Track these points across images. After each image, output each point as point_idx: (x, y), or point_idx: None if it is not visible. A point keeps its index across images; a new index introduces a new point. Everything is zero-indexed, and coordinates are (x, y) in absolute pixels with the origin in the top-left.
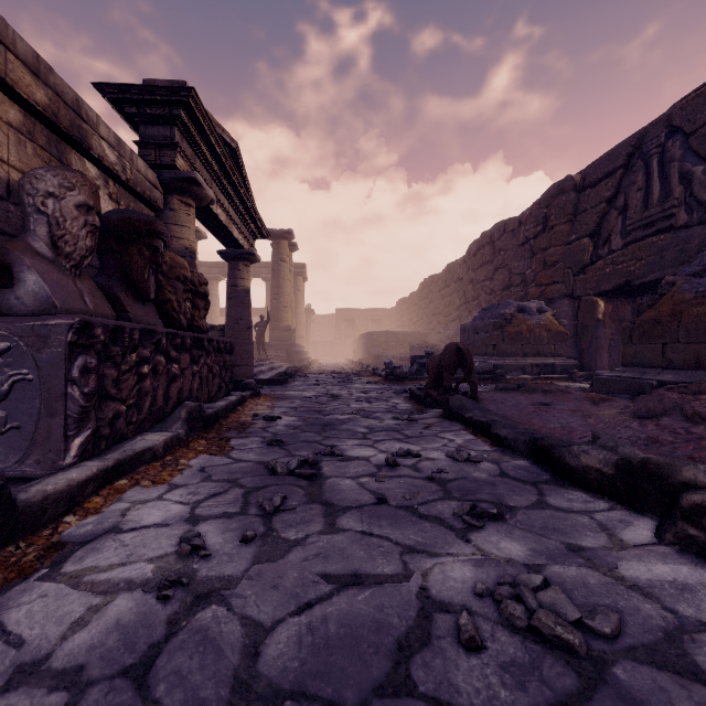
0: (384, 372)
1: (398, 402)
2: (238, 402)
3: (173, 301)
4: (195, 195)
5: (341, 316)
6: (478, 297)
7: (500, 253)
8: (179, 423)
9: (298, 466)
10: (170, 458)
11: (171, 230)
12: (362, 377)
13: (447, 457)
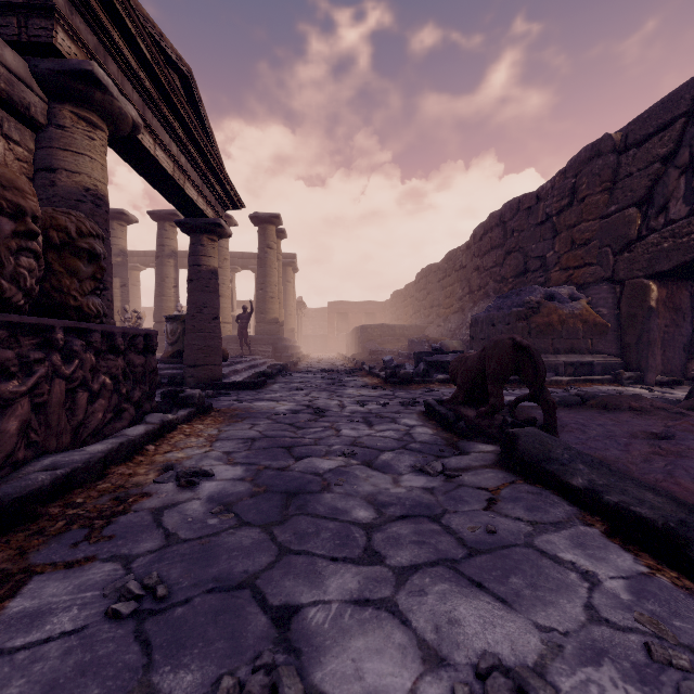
0: (383, 372)
1: (412, 423)
2: (152, 434)
3: None
4: (102, 109)
5: (333, 309)
6: (485, 285)
7: (512, 234)
8: None
9: None
10: None
11: (58, 157)
12: (356, 378)
13: None
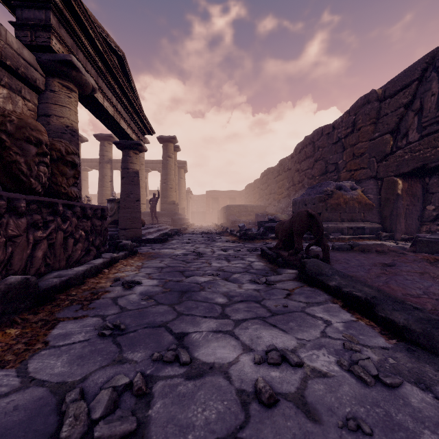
0: (239, 233)
1: (253, 260)
2: (106, 264)
3: (21, 163)
4: (75, 80)
5: (209, 195)
6: (302, 181)
7: (318, 149)
8: None
9: (108, 408)
10: None
11: (51, 108)
12: (222, 237)
13: (342, 368)
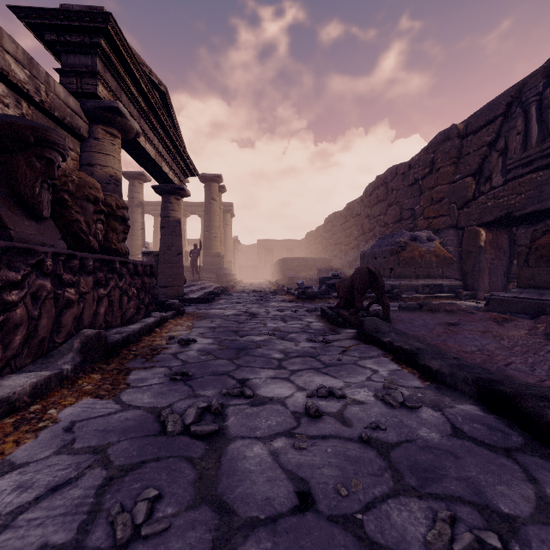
0: (297, 291)
1: (311, 320)
2: (157, 323)
3: (81, 222)
4: (120, 126)
5: (261, 245)
6: (373, 229)
7: (392, 192)
8: (69, 355)
9: (196, 418)
10: (37, 407)
11: (95, 157)
12: (278, 296)
13: (377, 399)
